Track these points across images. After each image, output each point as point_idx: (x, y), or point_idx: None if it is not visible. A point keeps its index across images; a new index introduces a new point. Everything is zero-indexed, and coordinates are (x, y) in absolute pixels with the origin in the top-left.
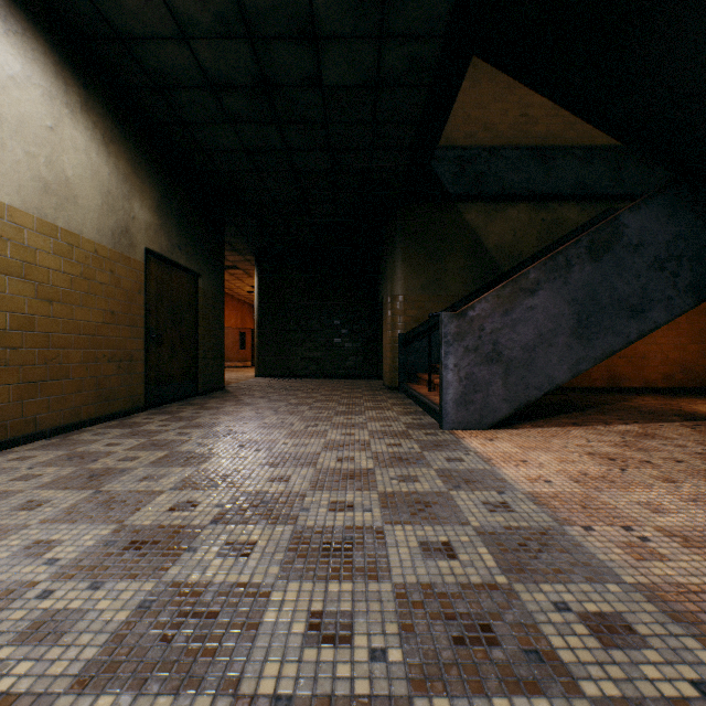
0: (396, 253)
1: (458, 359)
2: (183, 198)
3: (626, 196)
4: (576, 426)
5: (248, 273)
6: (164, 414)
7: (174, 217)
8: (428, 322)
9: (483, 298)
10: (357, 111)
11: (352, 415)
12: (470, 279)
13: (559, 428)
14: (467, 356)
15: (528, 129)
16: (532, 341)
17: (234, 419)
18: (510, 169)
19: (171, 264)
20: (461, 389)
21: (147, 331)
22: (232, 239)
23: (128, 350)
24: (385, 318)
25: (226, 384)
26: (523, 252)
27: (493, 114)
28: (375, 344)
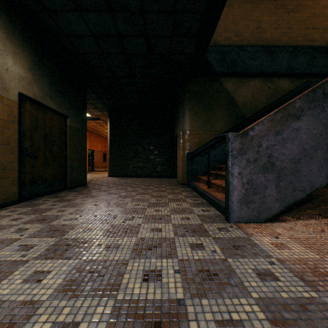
0: (185, 106)
1: (241, 168)
2: (54, 66)
3: (316, 74)
4: (325, 218)
5: (106, 122)
6: (29, 206)
7: (46, 77)
8: (204, 146)
9: (260, 121)
10: (163, 2)
11: (159, 206)
12: (228, 121)
13: (316, 220)
14: (248, 166)
15: (261, 36)
16: (297, 154)
17: (74, 212)
18: (250, 58)
19: (44, 107)
20: (244, 192)
21: (21, 149)
22: (94, 102)
23: (1, 161)
24: (178, 144)
25: (89, 181)
26: (258, 106)
27: (241, 26)
28: (172, 159)
